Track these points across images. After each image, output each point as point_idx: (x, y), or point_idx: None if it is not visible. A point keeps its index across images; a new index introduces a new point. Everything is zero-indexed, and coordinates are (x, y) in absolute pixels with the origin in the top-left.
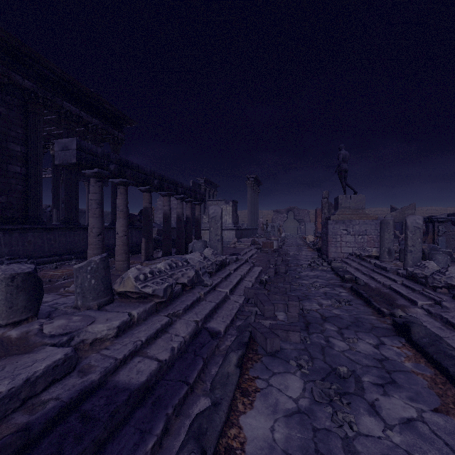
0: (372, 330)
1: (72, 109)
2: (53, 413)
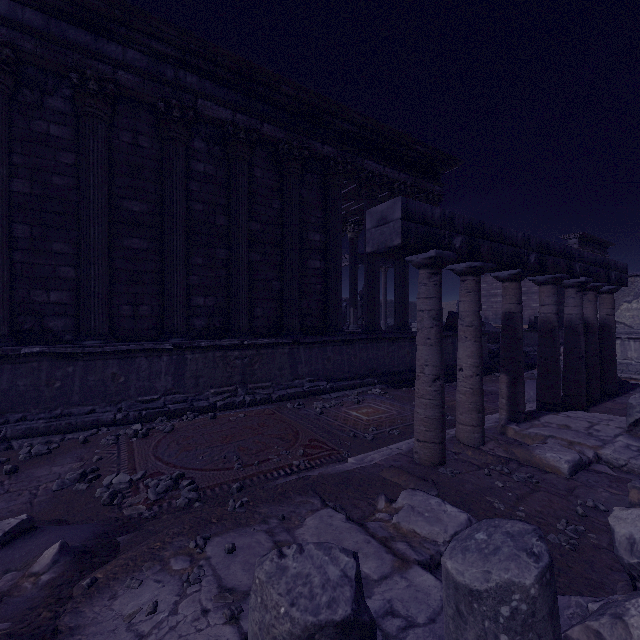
0: None
1: (374, 167)
2: None
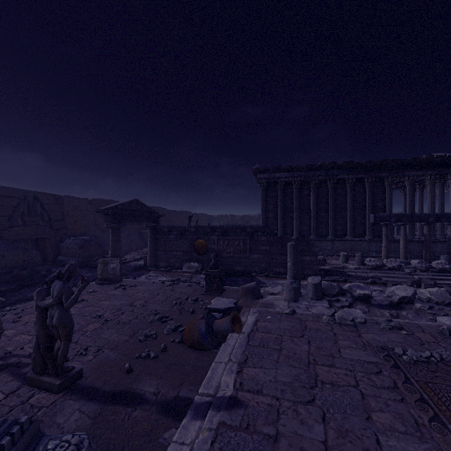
0: None
1: (410, 174)
2: (337, 270)
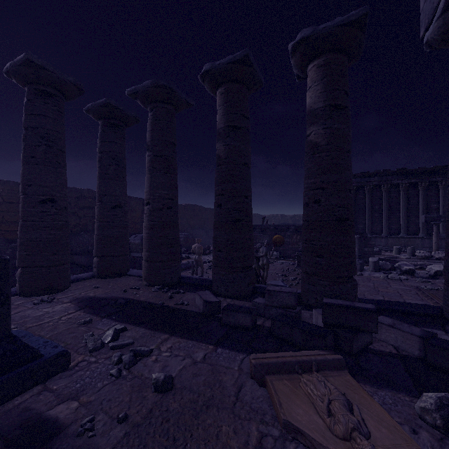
0: None
1: None
2: (390, 259)
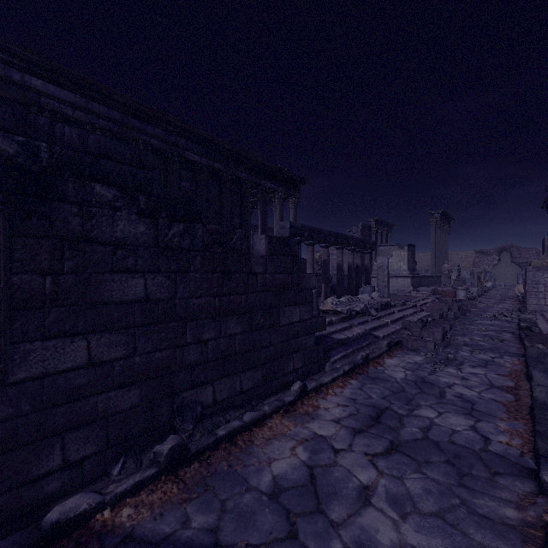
0: (502, 353)
1: (266, 184)
2: (317, 336)
